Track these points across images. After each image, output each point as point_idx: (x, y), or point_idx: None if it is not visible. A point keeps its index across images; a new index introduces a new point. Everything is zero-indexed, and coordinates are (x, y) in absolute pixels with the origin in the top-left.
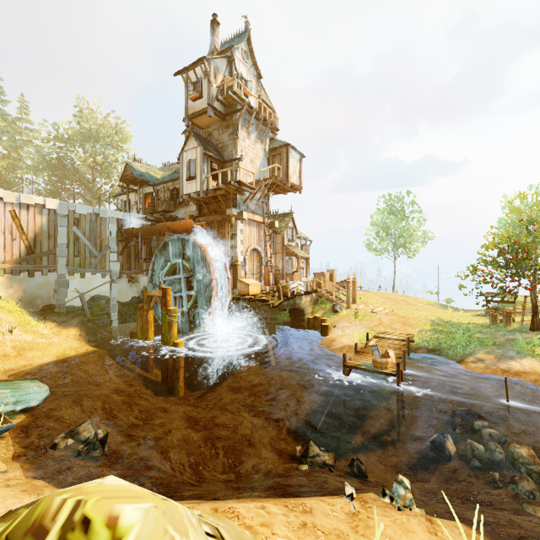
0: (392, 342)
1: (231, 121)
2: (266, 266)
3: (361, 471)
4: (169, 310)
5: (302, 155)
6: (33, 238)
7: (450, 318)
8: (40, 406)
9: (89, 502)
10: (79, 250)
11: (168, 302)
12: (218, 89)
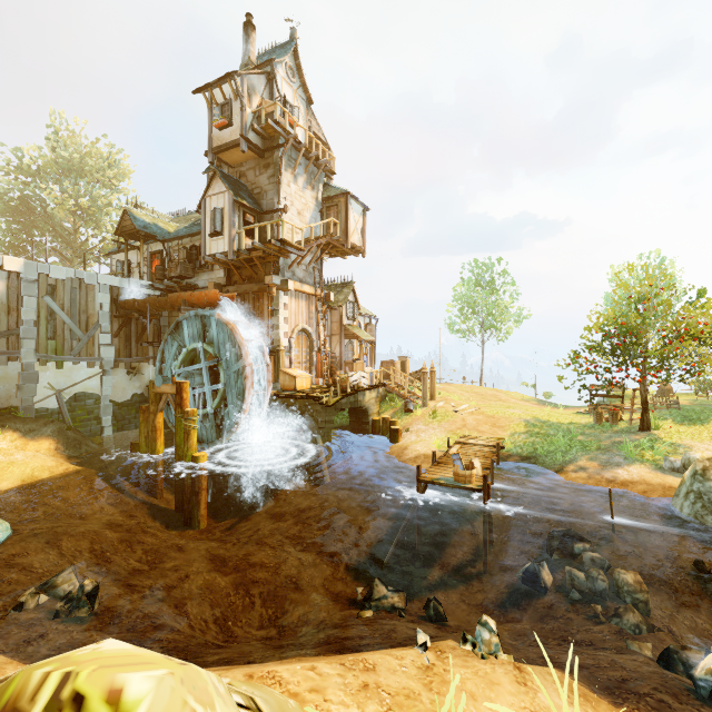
0: (478, 449)
1: (272, 158)
2: (318, 352)
3: (439, 613)
4: (185, 412)
5: (366, 208)
6: None
7: (549, 417)
8: None
9: (81, 674)
10: (55, 329)
11: (184, 401)
12: (253, 115)
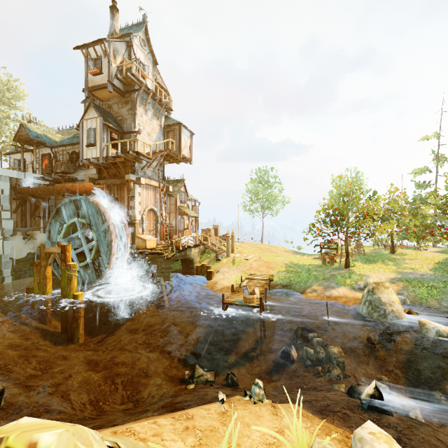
0: (259, 282)
1: (130, 98)
2: (161, 223)
3: (234, 381)
4: (68, 265)
5: (192, 133)
6: None
7: (298, 261)
8: None
9: (10, 437)
10: None
11: (67, 258)
12: (117, 68)
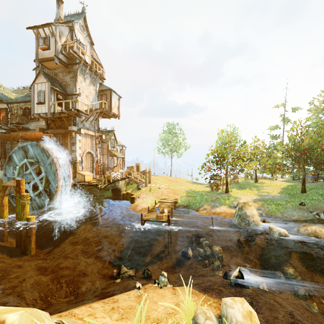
0: (167, 204)
1: (72, 69)
2: (96, 162)
3: (148, 275)
4: (22, 195)
5: (120, 97)
6: None
7: (195, 189)
8: None
9: None
10: None
11: (21, 190)
12: (62, 46)
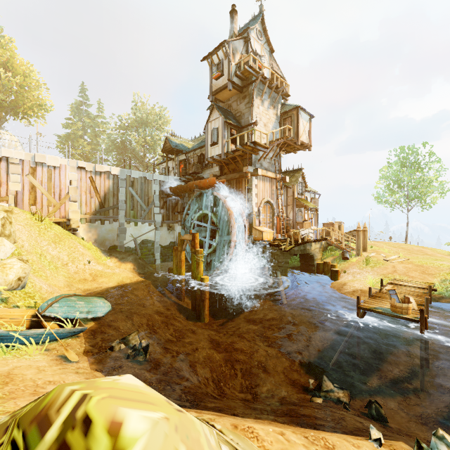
0: (410, 290)
1: (247, 92)
2: (277, 216)
3: (380, 414)
4: (197, 251)
5: (311, 116)
6: (103, 196)
7: None
8: (104, 317)
9: (93, 398)
10: (133, 205)
11: (196, 245)
12: (236, 66)
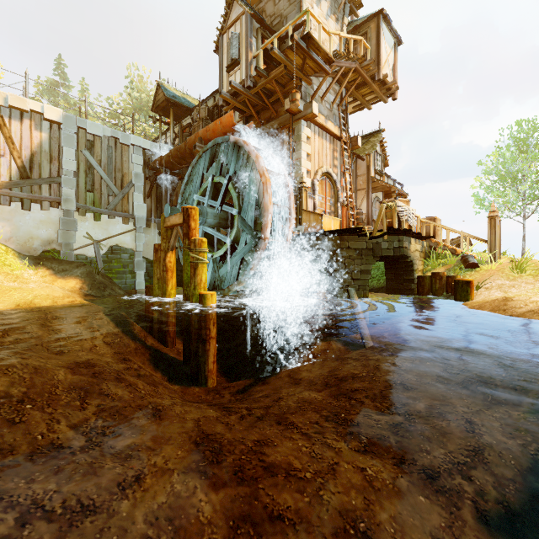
0: None
1: None
2: (343, 205)
3: None
4: (192, 241)
5: (398, 39)
6: (28, 157)
7: None
8: None
9: None
10: (93, 183)
11: (192, 231)
12: None
